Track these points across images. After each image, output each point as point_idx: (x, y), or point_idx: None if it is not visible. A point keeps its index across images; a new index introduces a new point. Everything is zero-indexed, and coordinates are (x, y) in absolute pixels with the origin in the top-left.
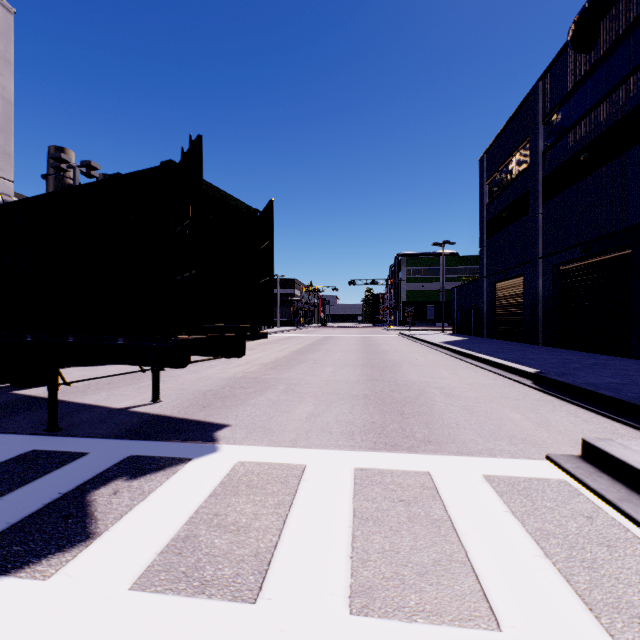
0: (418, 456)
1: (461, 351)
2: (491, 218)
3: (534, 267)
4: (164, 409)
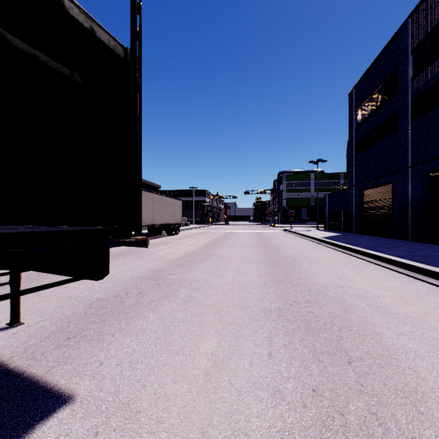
0: None
1: (348, 247)
2: (360, 138)
3: (404, 175)
4: (10, 342)
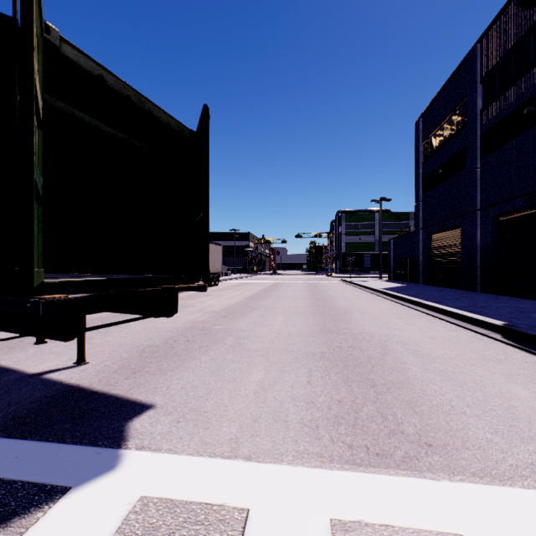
0: (427, 484)
1: (407, 298)
2: (427, 175)
3: (472, 218)
4: (85, 375)
